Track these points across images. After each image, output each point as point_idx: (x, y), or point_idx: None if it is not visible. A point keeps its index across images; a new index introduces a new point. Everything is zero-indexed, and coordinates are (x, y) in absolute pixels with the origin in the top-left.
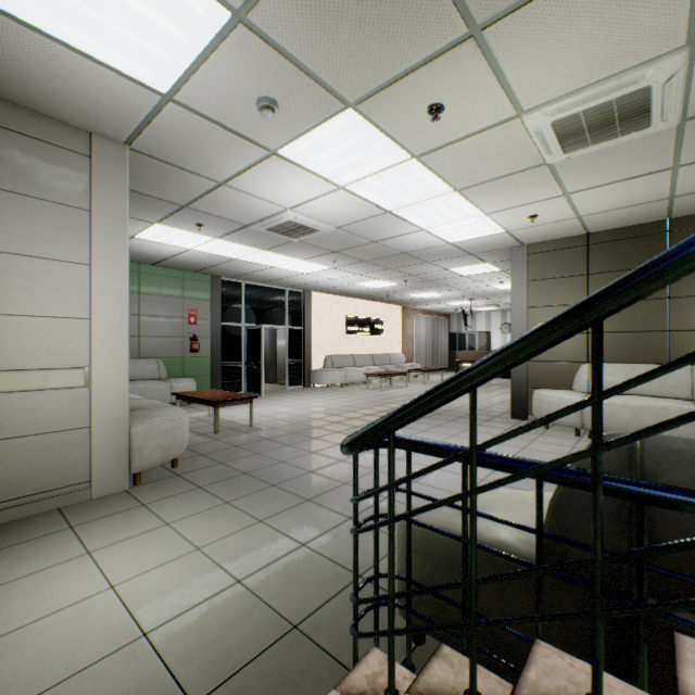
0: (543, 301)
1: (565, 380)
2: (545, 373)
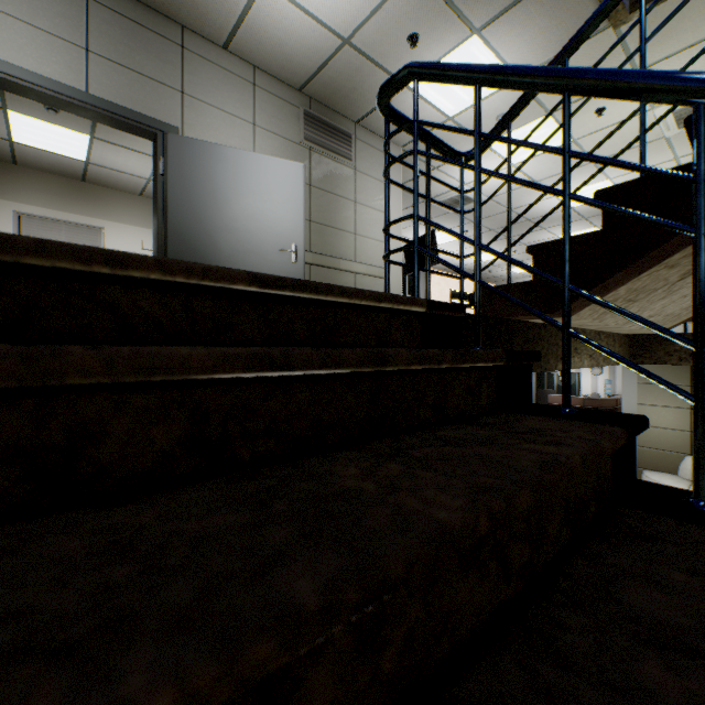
0: (651, 401)
1: (670, 466)
2: (653, 457)
